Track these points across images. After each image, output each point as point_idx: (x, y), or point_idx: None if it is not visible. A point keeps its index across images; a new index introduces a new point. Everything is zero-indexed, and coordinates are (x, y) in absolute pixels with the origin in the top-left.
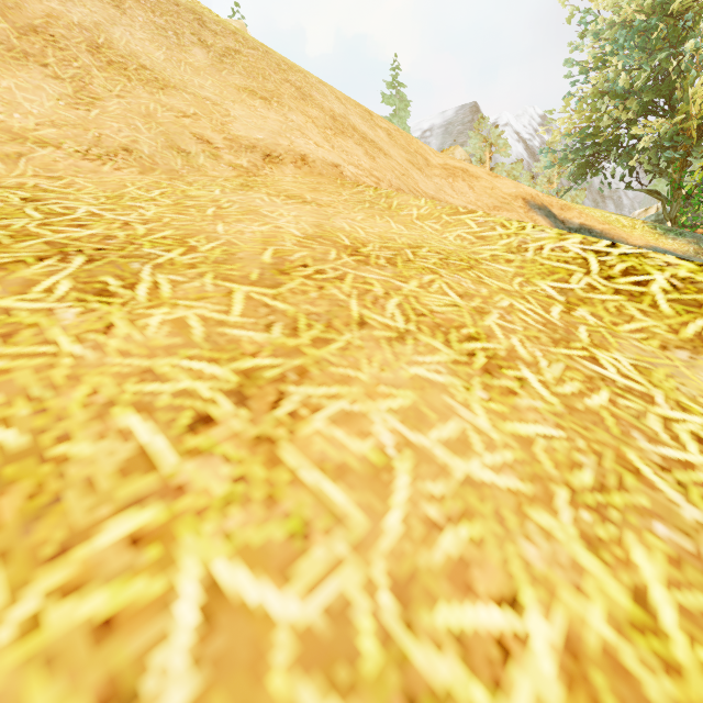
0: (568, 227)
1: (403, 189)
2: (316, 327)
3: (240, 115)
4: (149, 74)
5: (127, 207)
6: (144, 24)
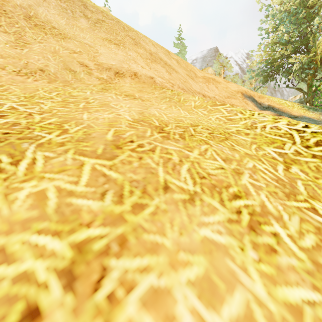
0: (262, 106)
1: (185, 89)
2: (136, 193)
3: (103, 52)
4: (57, 31)
5: (35, 103)
6: (55, 6)
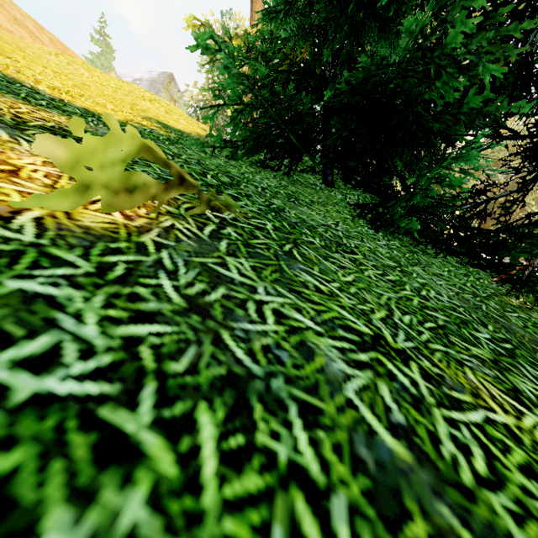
0: None
1: None
2: None
3: None
4: None
5: None
6: None
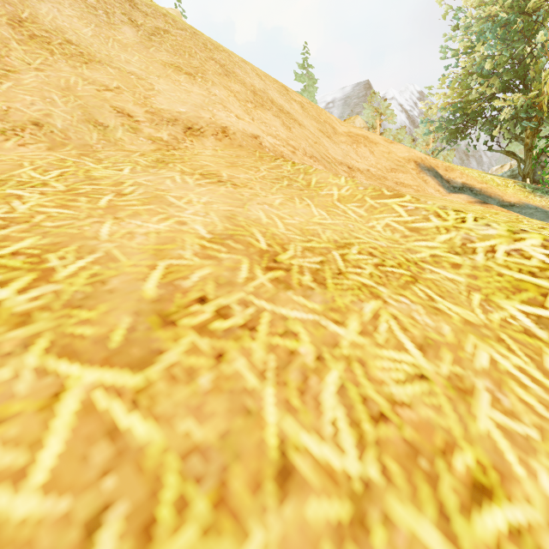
0: (452, 186)
1: (316, 156)
2: (194, 512)
3: (163, 89)
4: (75, 48)
5: (2, 197)
6: (74, 2)
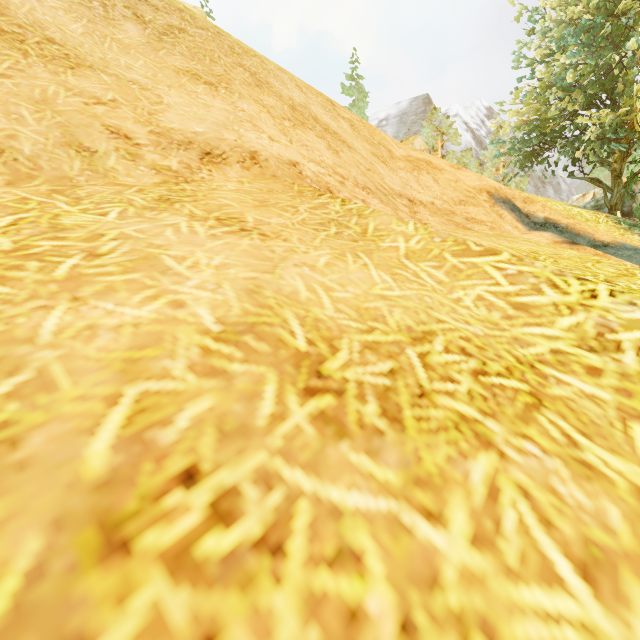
0: (533, 222)
1: (370, 187)
2: None
3: (175, 103)
4: (58, 49)
5: None
6: None
